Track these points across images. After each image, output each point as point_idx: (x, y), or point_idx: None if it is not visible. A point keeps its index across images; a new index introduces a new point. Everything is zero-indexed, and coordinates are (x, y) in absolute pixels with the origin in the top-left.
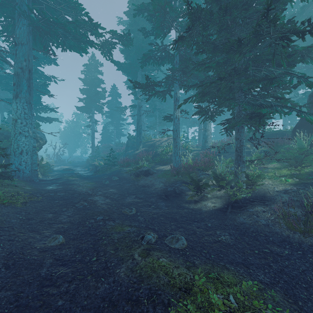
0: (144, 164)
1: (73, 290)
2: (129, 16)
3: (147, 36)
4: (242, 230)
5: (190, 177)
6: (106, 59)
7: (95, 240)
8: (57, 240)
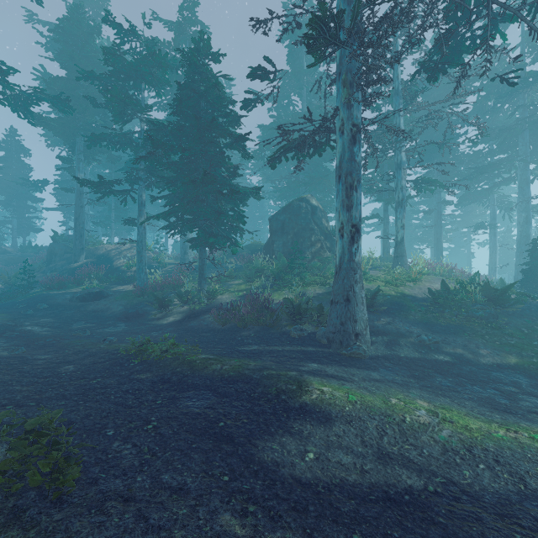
0: (91, 283)
1: (62, 358)
2: (61, 42)
3: (99, 107)
4: (190, 330)
5: (153, 295)
6: (19, 117)
7: (59, 347)
8: (21, 349)
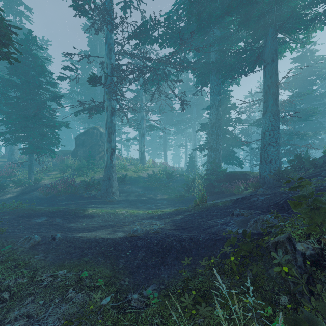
0: None
1: None
2: None
3: None
4: (24, 200)
5: None
6: None
7: None
8: None
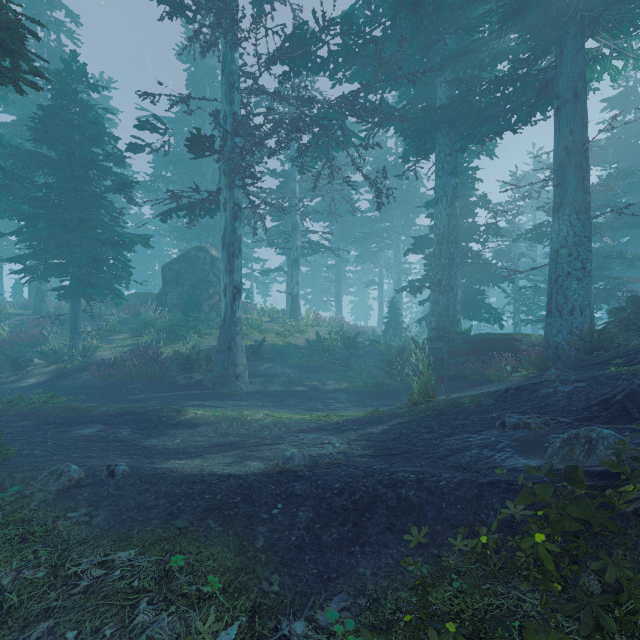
0: None
1: None
2: None
3: None
4: (62, 389)
5: (4, 354)
6: None
7: None
8: None
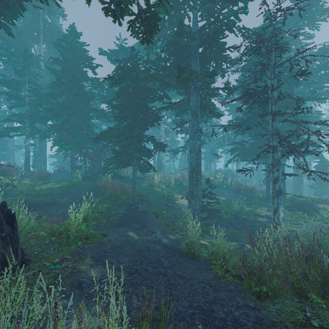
0: None
1: None
2: None
3: None
4: None
5: None
6: None
7: None
8: None
